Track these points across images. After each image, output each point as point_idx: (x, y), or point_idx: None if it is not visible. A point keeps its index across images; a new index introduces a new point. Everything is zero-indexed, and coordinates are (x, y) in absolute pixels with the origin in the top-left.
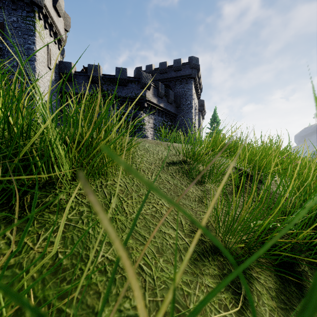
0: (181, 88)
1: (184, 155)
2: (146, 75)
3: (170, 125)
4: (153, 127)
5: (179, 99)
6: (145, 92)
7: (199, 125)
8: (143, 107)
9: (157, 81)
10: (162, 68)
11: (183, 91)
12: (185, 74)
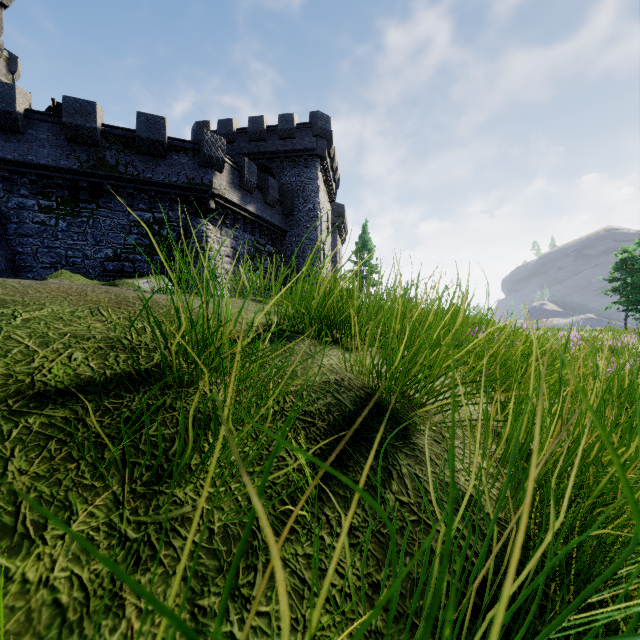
0: (295, 177)
1: (177, 347)
2: (213, 138)
3: (270, 252)
4: (231, 254)
5: (290, 199)
6: (212, 176)
7: (335, 254)
8: (207, 209)
9: (240, 156)
10: (254, 128)
11: (299, 182)
12: (303, 146)
